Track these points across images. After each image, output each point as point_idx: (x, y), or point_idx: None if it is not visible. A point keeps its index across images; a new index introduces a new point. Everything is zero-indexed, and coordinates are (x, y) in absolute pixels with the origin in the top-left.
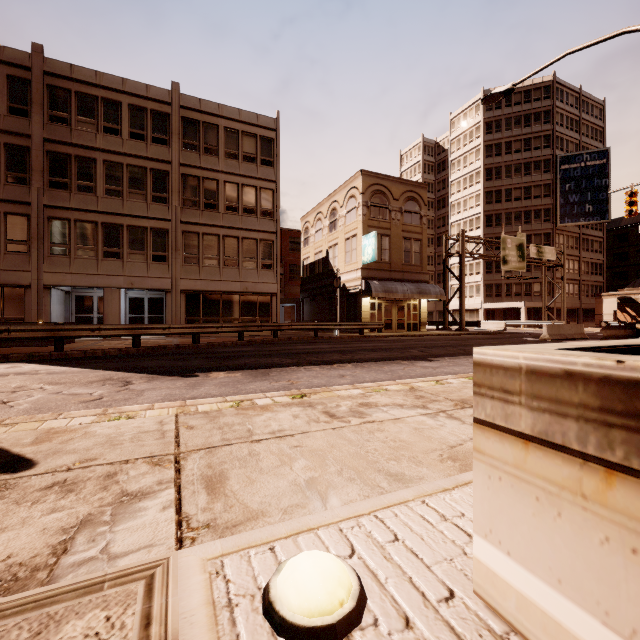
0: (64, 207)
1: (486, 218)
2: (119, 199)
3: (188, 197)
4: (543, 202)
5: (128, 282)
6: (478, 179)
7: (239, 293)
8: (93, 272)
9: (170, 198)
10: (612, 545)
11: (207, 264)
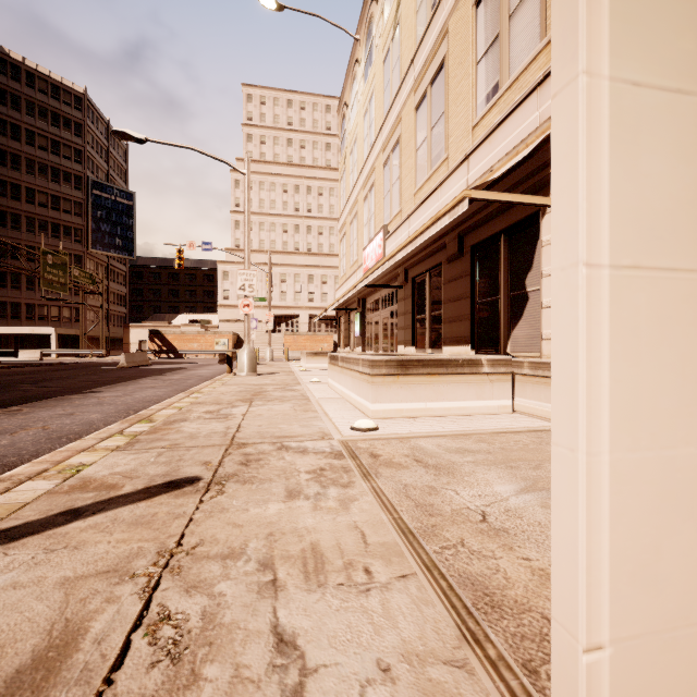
0: None
1: None
2: None
3: None
4: (75, 220)
5: None
6: None
7: None
8: None
9: None
10: (399, 388)
11: None
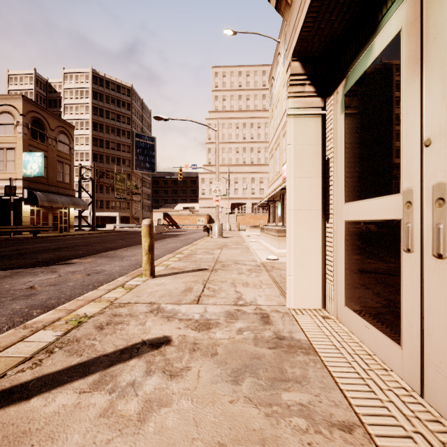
0: None
1: (94, 155)
2: None
3: None
4: (127, 155)
5: None
6: (88, 126)
7: None
8: None
9: None
10: None
11: None
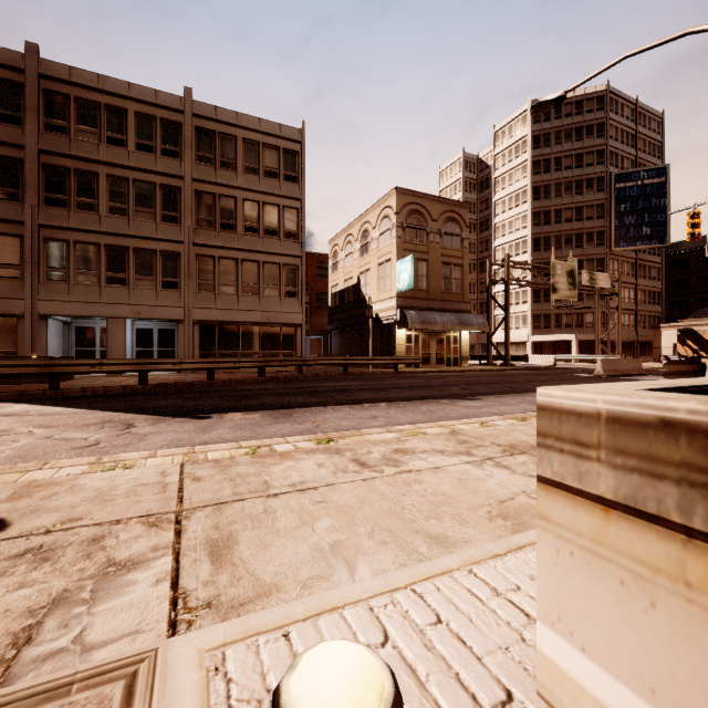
0: (62, 227)
1: (534, 241)
2: (124, 218)
3: (202, 216)
4: (596, 224)
5: (135, 311)
6: (525, 198)
7: (260, 324)
8: (95, 300)
9: (182, 217)
10: None
11: (224, 291)
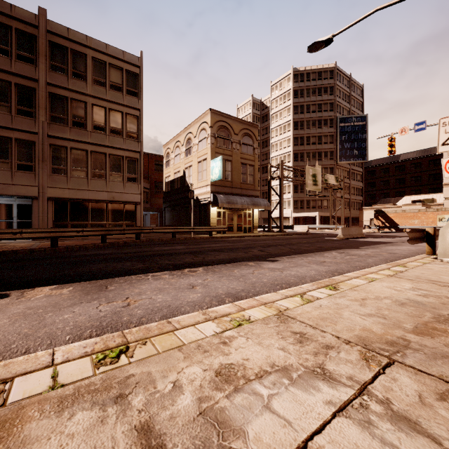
0: None
1: (294, 155)
2: None
3: (56, 114)
4: (329, 147)
5: None
6: (289, 128)
7: (106, 201)
8: None
9: (37, 113)
10: None
11: (75, 175)
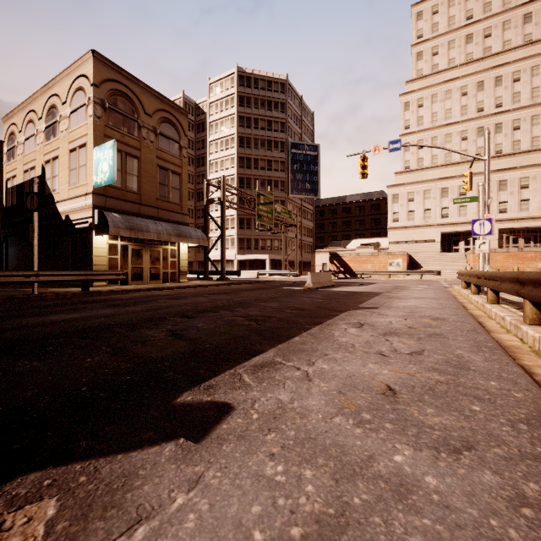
0: None
1: (239, 180)
2: None
3: None
4: (280, 175)
5: None
6: (233, 144)
7: None
8: None
9: None
10: None
11: None
